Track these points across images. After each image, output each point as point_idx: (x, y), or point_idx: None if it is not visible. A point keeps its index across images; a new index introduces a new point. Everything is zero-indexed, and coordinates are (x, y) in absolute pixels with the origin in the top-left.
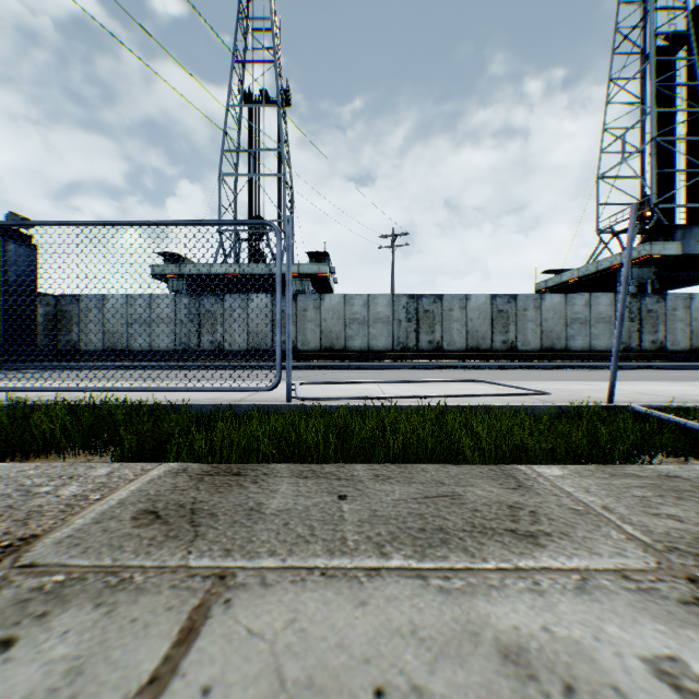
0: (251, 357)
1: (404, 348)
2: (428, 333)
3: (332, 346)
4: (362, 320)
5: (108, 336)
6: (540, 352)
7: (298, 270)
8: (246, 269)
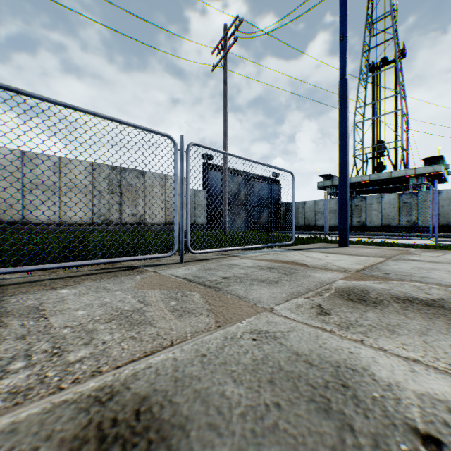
0: (383, 230)
1: None
2: None
3: (447, 223)
4: None
5: (306, 220)
6: None
7: (414, 172)
8: (373, 177)
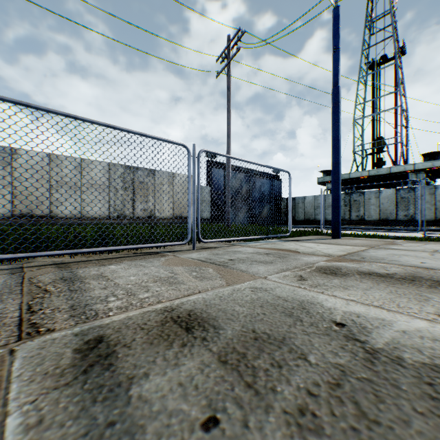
0: (381, 224)
1: None
2: None
3: None
4: None
5: (306, 214)
6: None
7: (413, 167)
8: (372, 172)
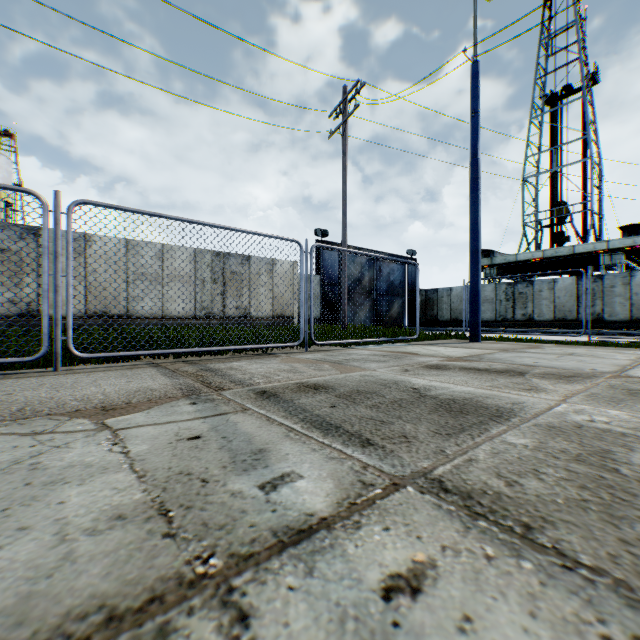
0: (556, 326)
1: None
2: None
3: None
4: None
5: (453, 312)
6: None
7: (606, 246)
8: (548, 253)
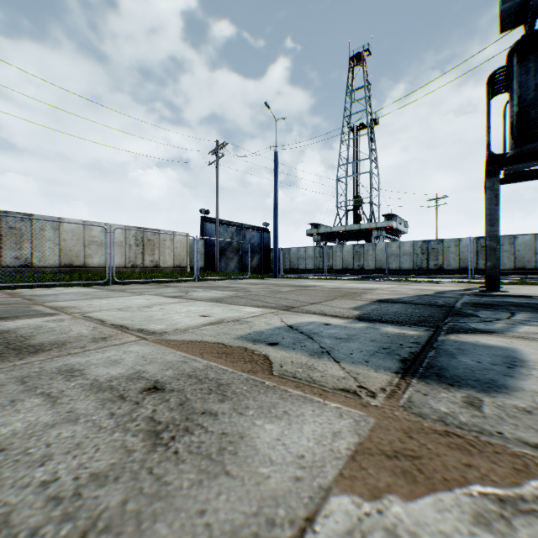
0: (344, 272)
1: (419, 268)
2: (434, 260)
3: (381, 267)
4: (396, 254)
5: (291, 264)
6: (512, 270)
7: (376, 226)
8: (348, 228)
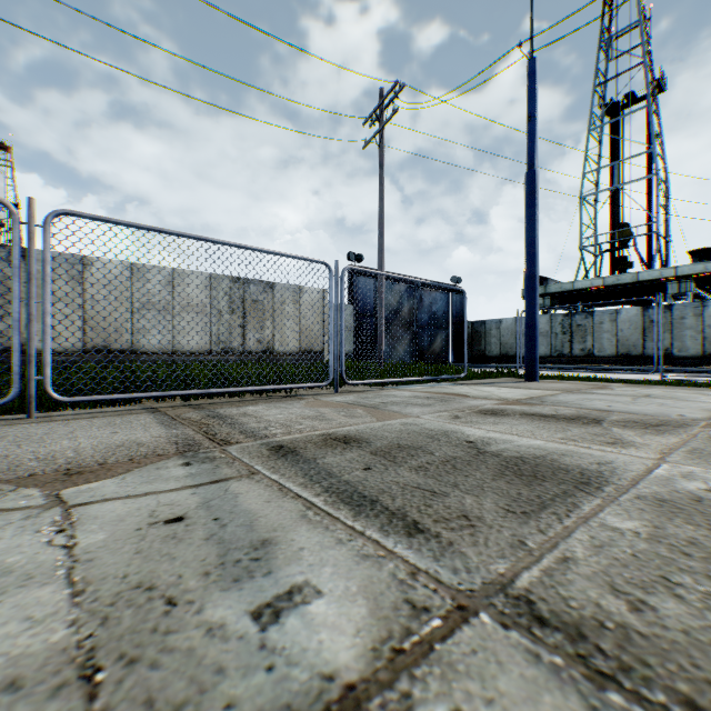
0: (619, 362)
1: None
2: None
3: None
4: None
5: (502, 347)
6: None
7: (674, 273)
8: (609, 280)
